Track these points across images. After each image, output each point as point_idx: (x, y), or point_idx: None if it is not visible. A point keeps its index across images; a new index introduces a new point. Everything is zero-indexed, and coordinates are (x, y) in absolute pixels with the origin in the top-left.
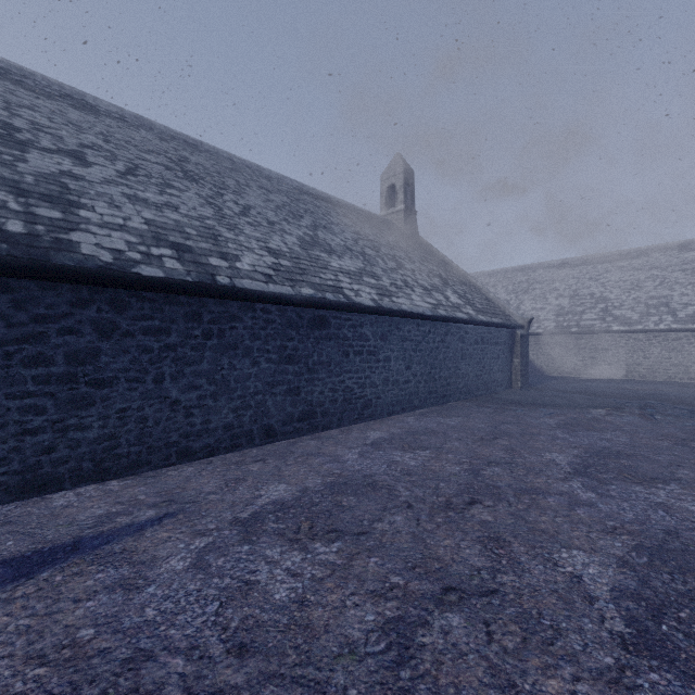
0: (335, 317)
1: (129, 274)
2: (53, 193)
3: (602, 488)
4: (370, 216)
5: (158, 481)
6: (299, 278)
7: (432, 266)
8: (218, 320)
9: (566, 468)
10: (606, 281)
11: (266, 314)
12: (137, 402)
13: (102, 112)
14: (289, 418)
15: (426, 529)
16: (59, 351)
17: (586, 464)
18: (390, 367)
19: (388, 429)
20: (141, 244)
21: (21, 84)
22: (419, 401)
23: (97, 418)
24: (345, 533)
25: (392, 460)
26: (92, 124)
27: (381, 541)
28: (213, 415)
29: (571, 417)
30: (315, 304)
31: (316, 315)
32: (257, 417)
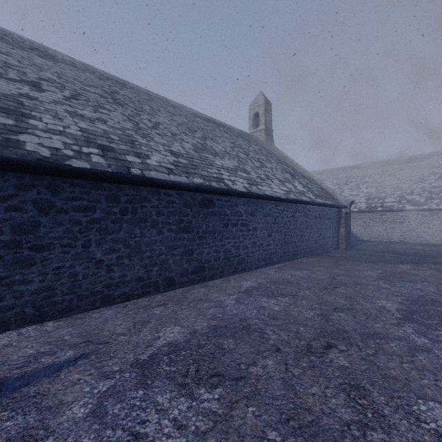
0: (218, 199)
1: (62, 165)
2: (10, 107)
3: (431, 333)
4: (242, 133)
5: (83, 322)
6: (192, 171)
7: (284, 166)
8: (132, 201)
9: (396, 314)
10: (401, 176)
11: (168, 196)
12: (69, 262)
13: (59, 60)
14: (185, 272)
15: (294, 374)
16: (6, 223)
17: (411, 310)
18: (257, 235)
19: (256, 279)
20: (75, 145)
21: (2, 39)
22: (277, 258)
23: (37, 274)
24: (226, 378)
25: (261, 306)
26: (51, 66)
27: (257, 387)
28: (128, 270)
29: (387, 271)
30: (204, 190)
31: (204, 198)
32: (162, 271)
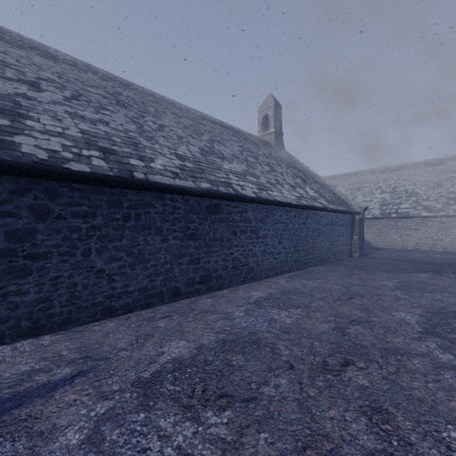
0: (226, 205)
1: (60, 168)
2: (6, 107)
3: (455, 349)
4: (251, 136)
5: (82, 336)
6: (199, 176)
7: (295, 170)
8: (135, 207)
9: (417, 327)
10: (416, 181)
11: (173, 202)
12: (68, 271)
13: (60, 60)
14: (191, 281)
15: (309, 395)
16: None
17: (432, 323)
18: (267, 242)
19: (266, 289)
20: (74, 147)
21: (0, 38)
22: (288, 267)
23: (33, 285)
24: (235, 399)
25: (272, 318)
26: (51, 66)
27: (269, 410)
28: (131, 280)
29: (404, 280)
30: (211, 195)
31: (212, 203)
32: (166, 281)
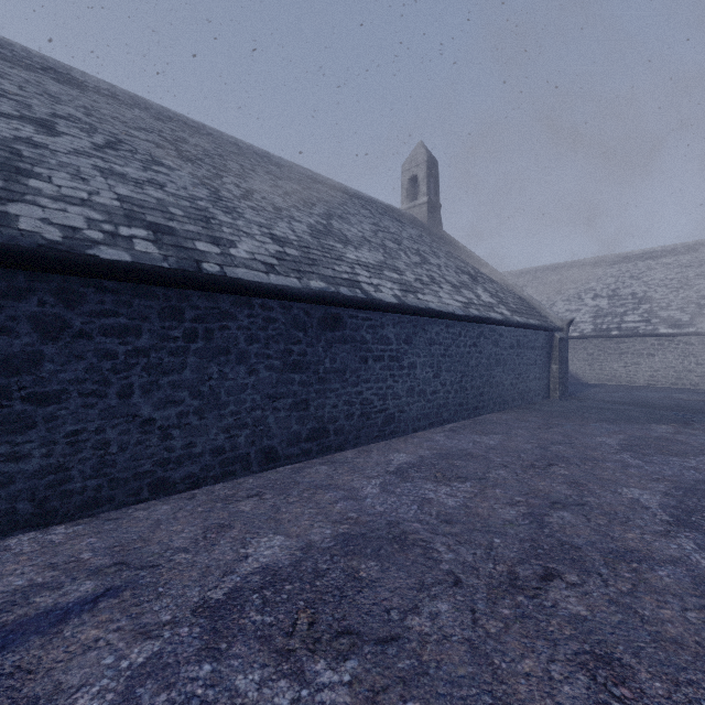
0: (350, 316)
1: (81, 256)
2: None
3: None
4: (390, 209)
5: (117, 527)
6: (308, 269)
7: (459, 262)
8: (205, 318)
9: (660, 514)
10: (650, 280)
11: (266, 311)
12: (95, 422)
13: (90, 88)
14: (295, 438)
15: (488, 632)
16: None
17: (686, 507)
18: (415, 375)
19: (414, 450)
20: (107, 222)
21: None
22: (449, 414)
23: (38, 444)
24: (364, 639)
25: (424, 498)
26: (75, 97)
27: (421, 658)
28: (198, 436)
29: (634, 435)
30: (327, 300)
31: (328, 313)
32: (255, 437)
